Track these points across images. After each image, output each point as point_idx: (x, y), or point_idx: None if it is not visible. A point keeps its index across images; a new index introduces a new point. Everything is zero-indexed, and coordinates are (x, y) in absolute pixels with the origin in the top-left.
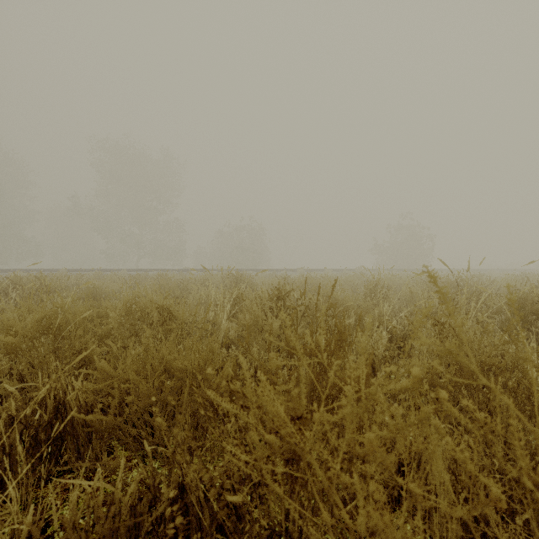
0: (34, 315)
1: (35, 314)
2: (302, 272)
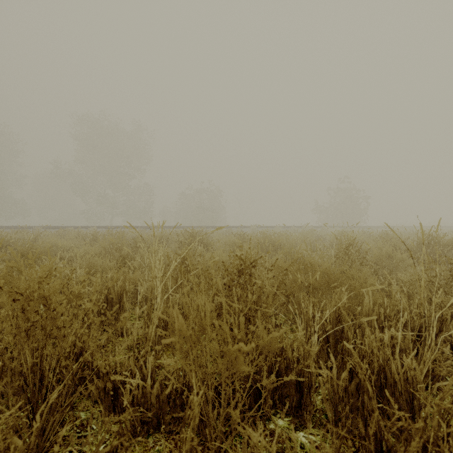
0: None
1: None
2: (255, 229)
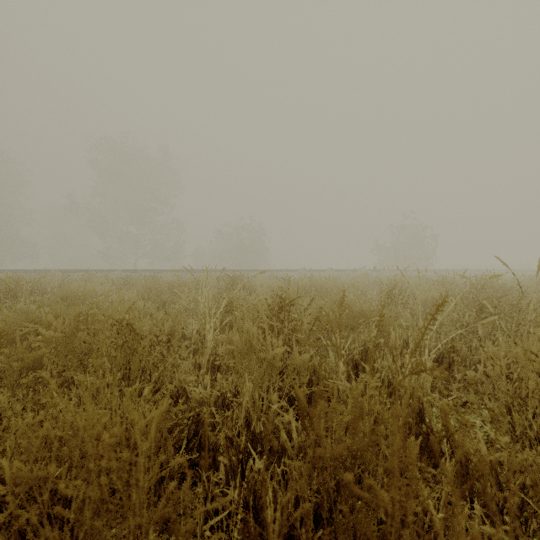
0: None
1: None
2: (303, 273)
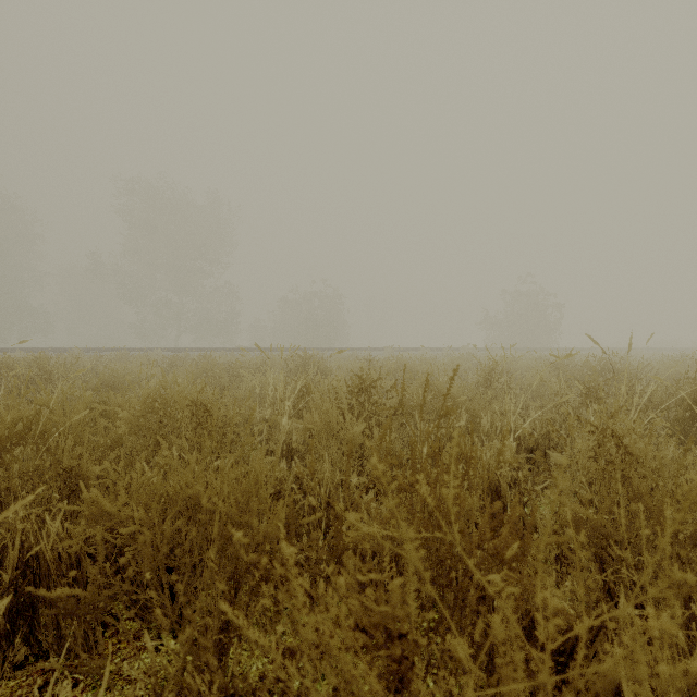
0: (3, 417)
1: (5, 416)
2: (391, 352)
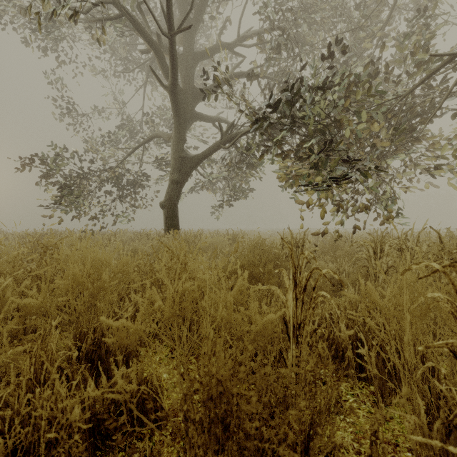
0: None
1: None
2: None
